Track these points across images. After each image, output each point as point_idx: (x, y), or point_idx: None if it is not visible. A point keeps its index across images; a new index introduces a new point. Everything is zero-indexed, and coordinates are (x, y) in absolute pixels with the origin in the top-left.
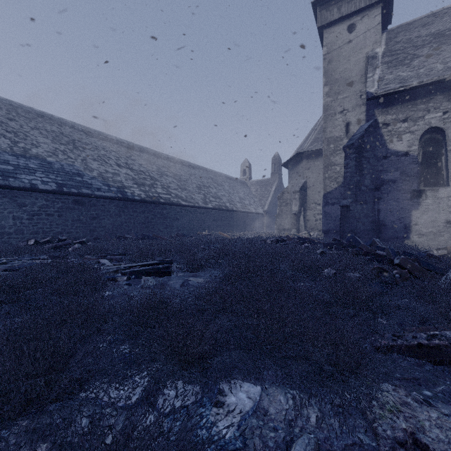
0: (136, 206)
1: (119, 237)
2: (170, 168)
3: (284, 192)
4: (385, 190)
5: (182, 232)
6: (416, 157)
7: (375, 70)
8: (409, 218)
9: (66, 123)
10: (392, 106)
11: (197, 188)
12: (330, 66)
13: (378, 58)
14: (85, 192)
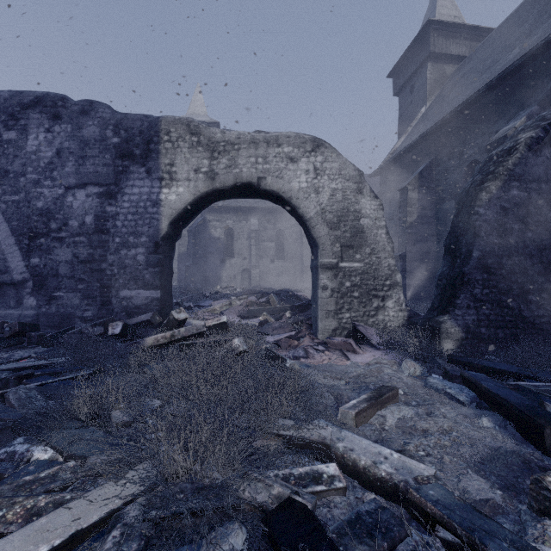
0: None
1: None
2: None
3: None
4: (209, 257)
5: None
6: (223, 241)
7: None
8: (220, 273)
9: None
10: (213, 211)
11: None
12: None
13: None
14: None
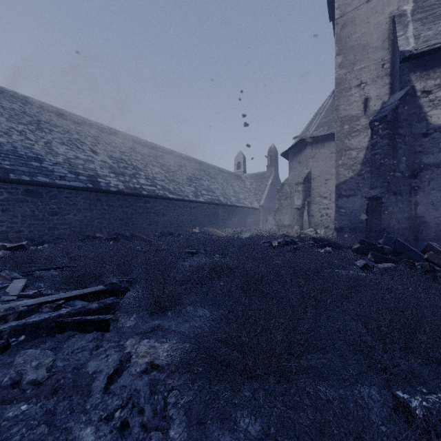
0: (112, 199)
1: (87, 236)
2: (158, 157)
3: (284, 184)
4: (425, 177)
5: (170, 230)
6: None
7: (407, 27)
8: None
9: (33, 102)
10: (436, 67)
11: (188, 180)
12: (344, 32)
13: (407, 15)
14: (41, 180)
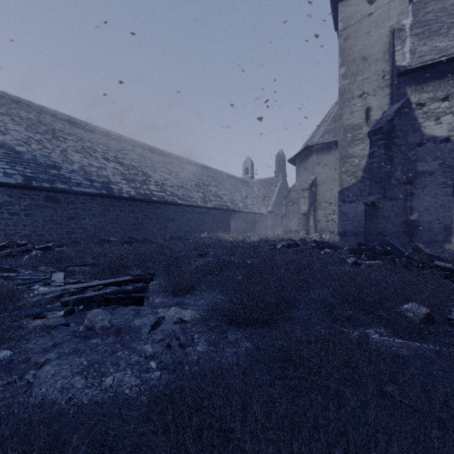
0: (124, 205)
1: (102, 240)
2: (167, 164)
3: (291, 190)
4: (419, 184)
5: (179, 235)
6: None
7: (405, 42)
8: (451, 217)
9: (47, 111)
10: (429, 82)
11: (196, 186)
12: (347, 44)
13: (406, 29)
14: (60, 187)
